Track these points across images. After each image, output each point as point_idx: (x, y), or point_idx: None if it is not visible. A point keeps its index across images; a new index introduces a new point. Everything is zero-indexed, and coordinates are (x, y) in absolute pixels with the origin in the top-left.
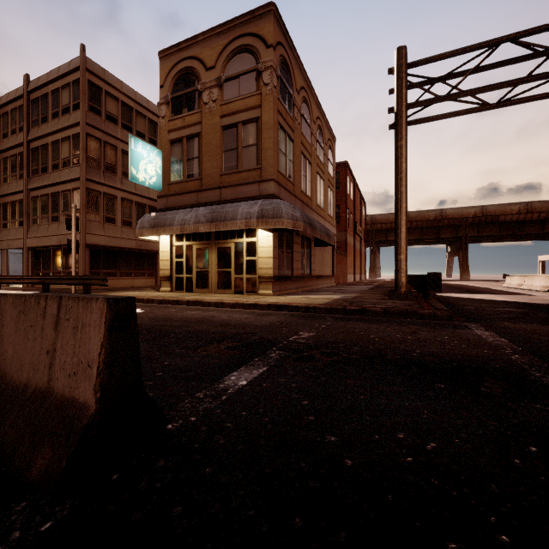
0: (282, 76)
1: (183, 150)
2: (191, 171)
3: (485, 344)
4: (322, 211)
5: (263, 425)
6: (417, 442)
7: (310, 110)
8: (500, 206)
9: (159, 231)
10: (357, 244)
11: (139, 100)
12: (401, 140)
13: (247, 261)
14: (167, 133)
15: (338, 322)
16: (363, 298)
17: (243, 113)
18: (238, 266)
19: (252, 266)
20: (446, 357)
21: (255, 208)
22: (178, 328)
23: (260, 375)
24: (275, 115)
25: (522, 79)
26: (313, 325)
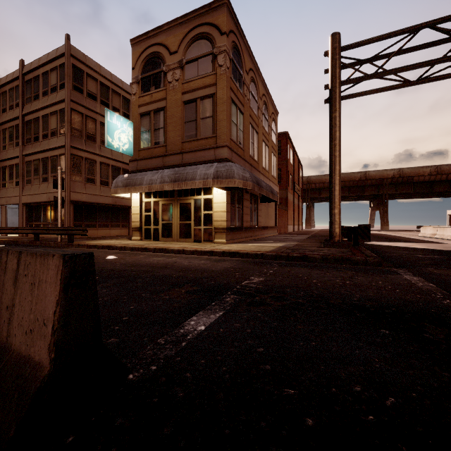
0: (234, 59)
1: (150, 122)
2: (158, 139)
3: (416, 289)
4: (267, 173)
5: (221, 375)
6: (375, 396)
7: (257, 88)
8: (414, 168)
9: (131, 189)
10: (295, 200)
11: (115, 81)
12: (335, 112)
13: (204, 214)
14: (138, 107)
15: (283, 267)
16: (302, 246)
17: (201, 90)
18: (197, 219)
19: (209, 219)
20: (384, 301)
21: (211, 170)
22: (145, 273)
23: (217, 319)
24: (228, 91)
25: (439, 59)
26: (262, 270)
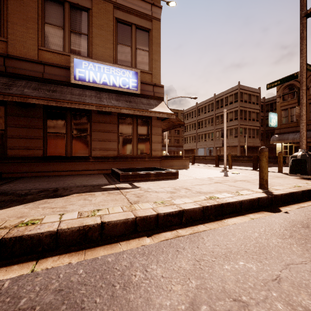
0: None
1: (288, 113)
2: (292, 119)
3: None
4: None
5: None
6: None
7: None
8: None
9: (282, 141)
10: None
11: (253, 90)
12: None
13: None
14: (280, 107)
15: None
16: None
17: None
18: None
19: None
20: None
21: None
22: None
23: None
24: None
25: None
26: None
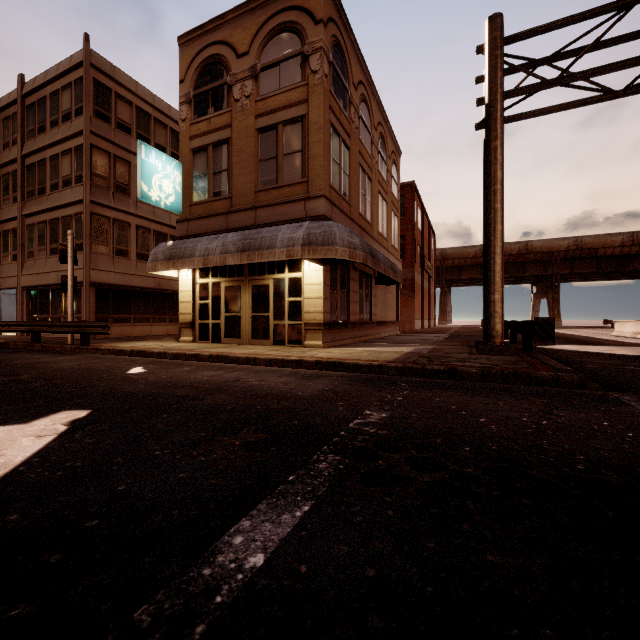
0: (335, 63)
1: (208, 161)
2: (219, 187)
3: None
4: (384, 241)
5: None
6: None
7: (370, 112)
8: (599, 237)
9: (177, 264)
10: (425, 283)
11: (158, 106)
12: (495, 139)
13: (290, 302)
14: (189, 140)
15: (419, 390)
16: (443, 351)
17: (284, 111)
18: (279, 309)
19: (296, 309)
20: None
21: (299, 233)
22: (179, 402)
23: (295, 530)
24: (326, 112)
25: None
26: (383, 397)
